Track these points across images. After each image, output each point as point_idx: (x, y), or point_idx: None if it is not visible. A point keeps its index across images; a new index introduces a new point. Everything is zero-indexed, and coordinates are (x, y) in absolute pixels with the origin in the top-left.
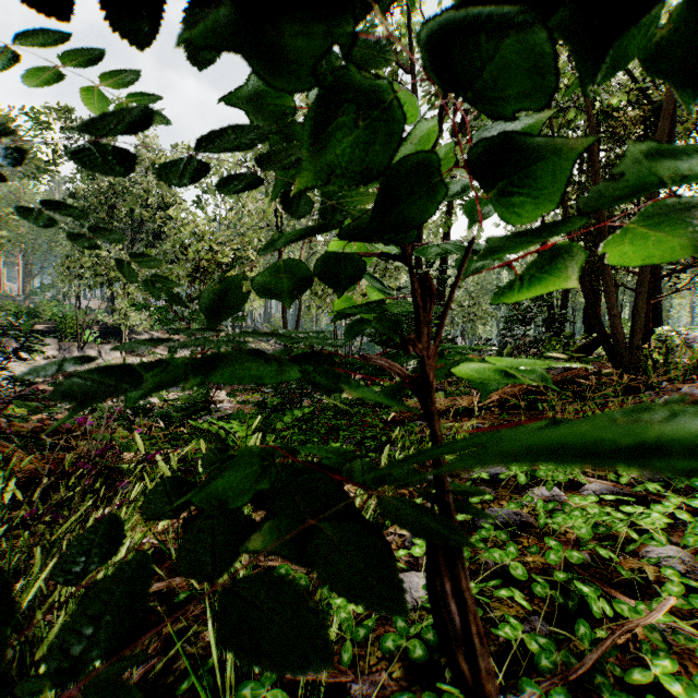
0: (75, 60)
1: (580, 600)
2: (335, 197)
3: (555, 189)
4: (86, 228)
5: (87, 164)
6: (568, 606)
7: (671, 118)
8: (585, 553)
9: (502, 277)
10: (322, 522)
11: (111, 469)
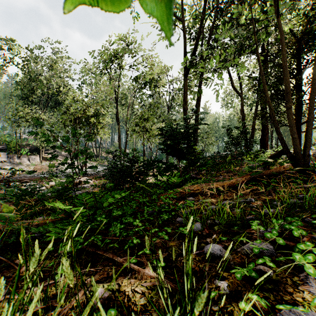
0: None
1: None
2: None
3: None
4: None
5: None
6: None
7: None
8: None
9: (219, 125)
10: None
11: None
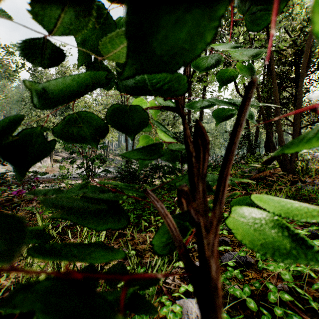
0: None
1: None
2: None
3: None
4: None
5: None
6: None
7: (309, 52)
8: (284, 284)
9: (227, 127)
10: None
11: (35, 224)
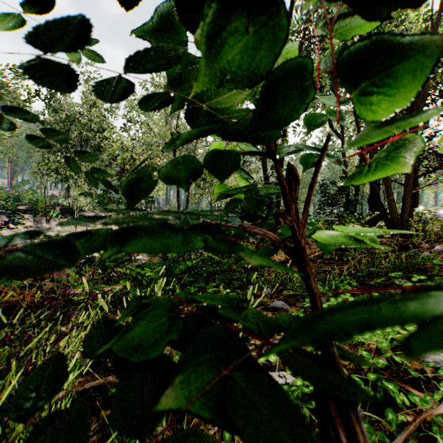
0: (34, 9)
1: (383, 392)
2: (225, 114)
3: (411, 98)
4: (40, 131)
5: (40, 80)
6: (377, 397)
7: None
8: (383, 358)
9: None
10: (234, 373)
11: (67, 300)
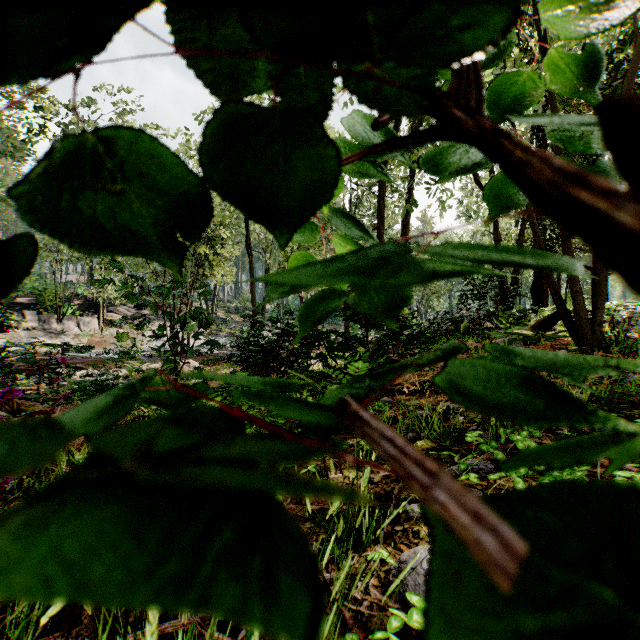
0: None
1: None
2: None
3: None
4: None
5: None
6: None
7: None
8: None
9: None
10: None
11: None
